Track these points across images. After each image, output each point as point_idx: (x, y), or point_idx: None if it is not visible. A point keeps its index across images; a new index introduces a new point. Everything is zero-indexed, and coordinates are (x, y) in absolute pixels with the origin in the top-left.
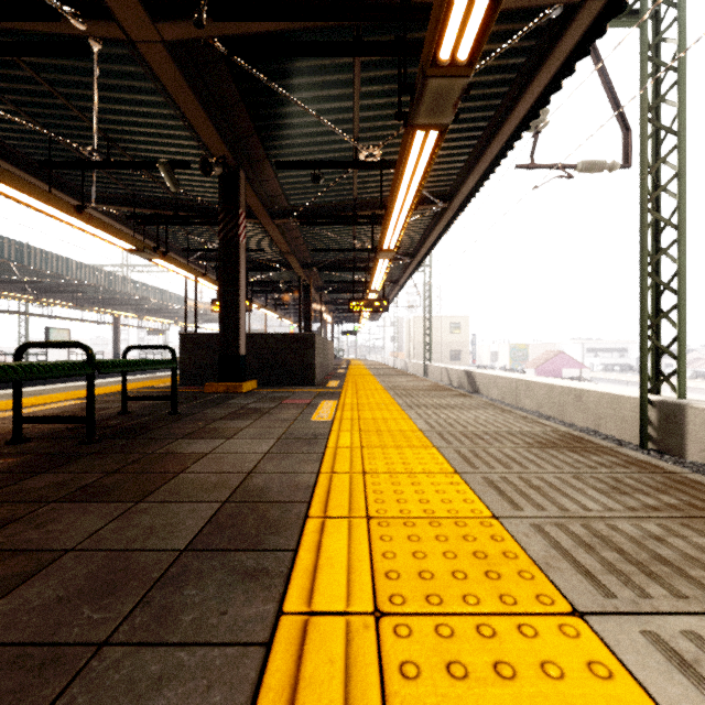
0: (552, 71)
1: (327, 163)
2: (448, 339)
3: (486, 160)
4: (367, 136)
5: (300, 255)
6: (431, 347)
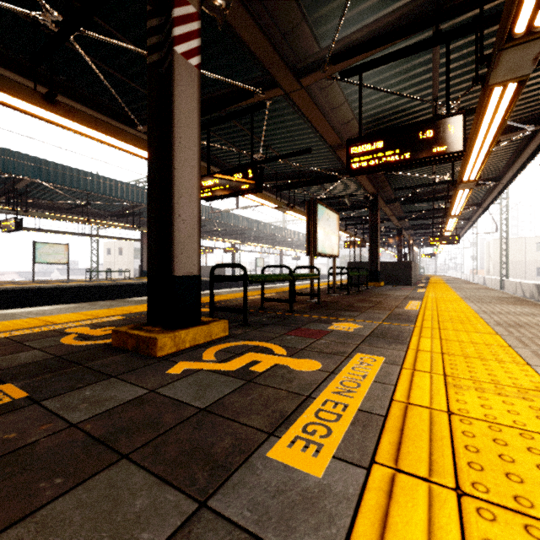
0: (538, 142)
1: (419, 185)
2: (533, 258)
3: (516, 166)
4: (440, 169)
5: (396, 213)
6: (507, 265)
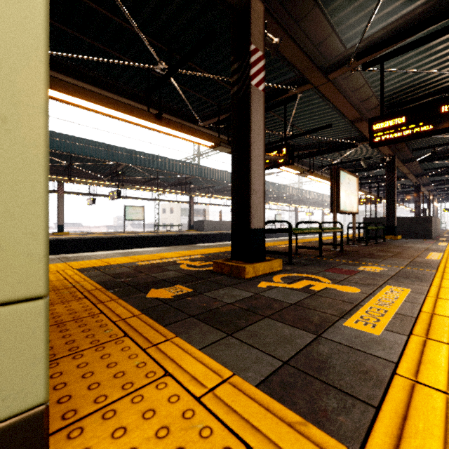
0: None
1: (440, 144)
2: None
3: None
4: None
5: (414, 171)
6: None
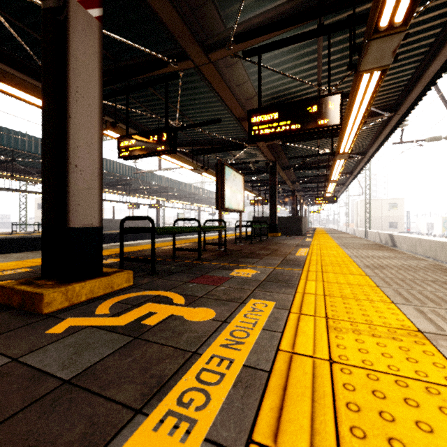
0: (392, 125)
1: (307, 156)
2: (387, 214)
3: (376, 144)
4: (323, 143)
5: (291, 178)
6: (370, 220)
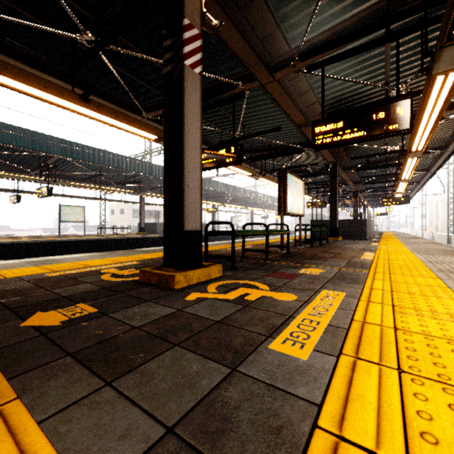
0: None
1: (373, 155)
2: None
3: None
4: (391, 140)
5: (353, 178)
6: None
